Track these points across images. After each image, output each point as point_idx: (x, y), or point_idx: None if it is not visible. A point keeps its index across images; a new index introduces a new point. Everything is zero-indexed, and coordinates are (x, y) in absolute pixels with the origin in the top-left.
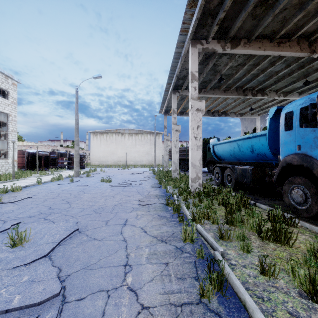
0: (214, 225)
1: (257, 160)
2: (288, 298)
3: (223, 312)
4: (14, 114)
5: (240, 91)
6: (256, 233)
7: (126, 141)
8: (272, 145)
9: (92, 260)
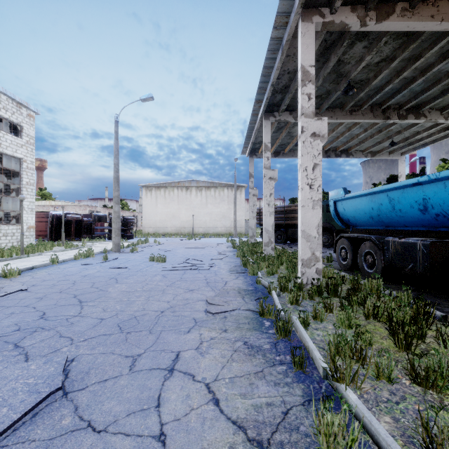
0: (383, 385)
1: (431, 226)
2: None
3: None
4: (30, 159)
5: (377, 111)
6: None
7: (193, 198)
8: None
9: None
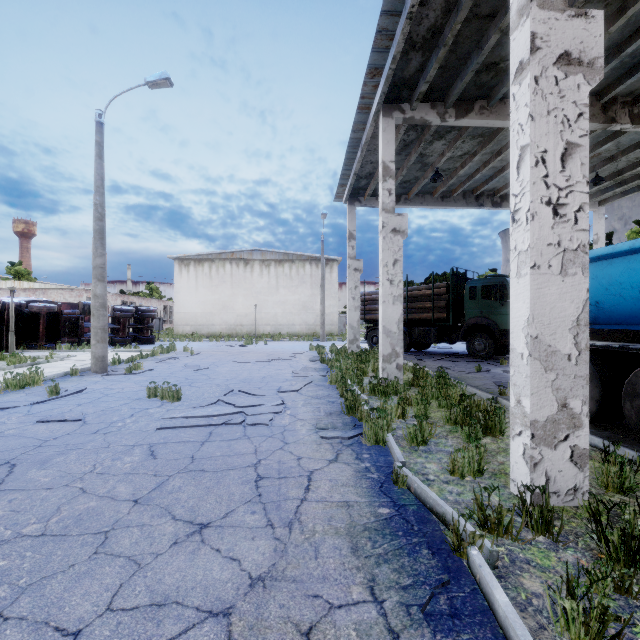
0: None
1: None
2: None
3: None
4: None
5: (593, 107)
6: None
7: (257, 279)
8: None
9: None
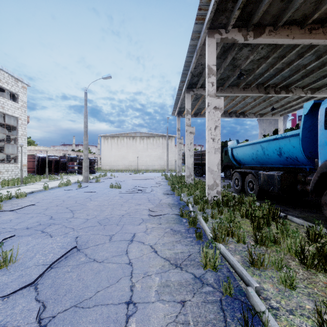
0: (240, 245)
1: (285, 164)
2: None
3: None
4: (24, 118)
5: (261, 88)
6: (295, 257)
7: (138, 145)
8: (306, 147)
9: (86, 292)
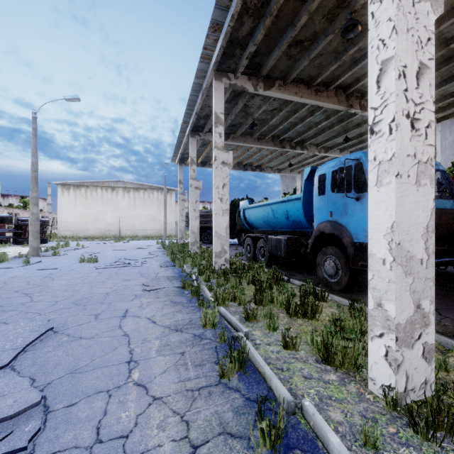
0: (241, 307)
1: (292, 228)
2: (306, 365)
3: (242, 387)
4: None
5: (277, 141)
6: (285, 311)
7: (120, 200)
8: (307, 211)
9: (80, 362)
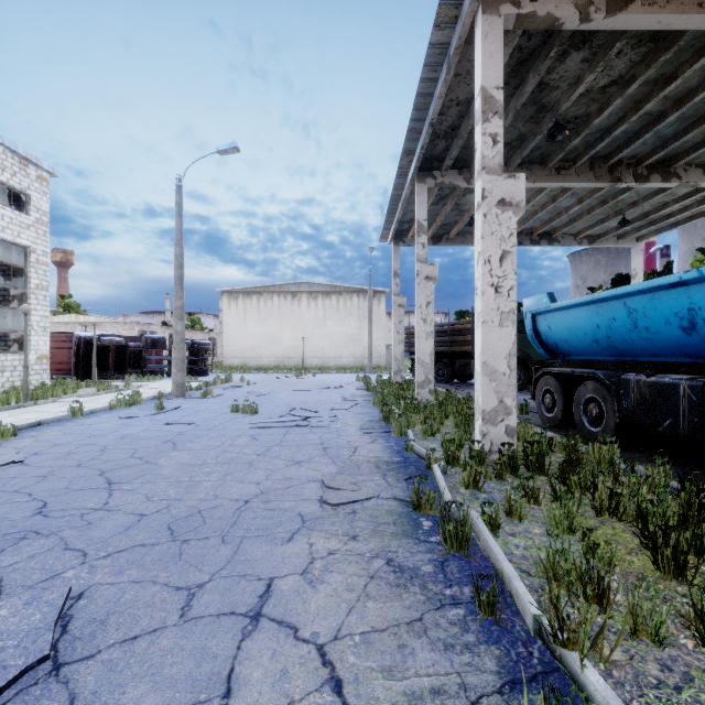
0: (646, 649)
1: (701, 356)
2: None
3: None
4: (42, 248)
5: (601, 168)
6: None
7: (304, 311)
8: None
9: None
